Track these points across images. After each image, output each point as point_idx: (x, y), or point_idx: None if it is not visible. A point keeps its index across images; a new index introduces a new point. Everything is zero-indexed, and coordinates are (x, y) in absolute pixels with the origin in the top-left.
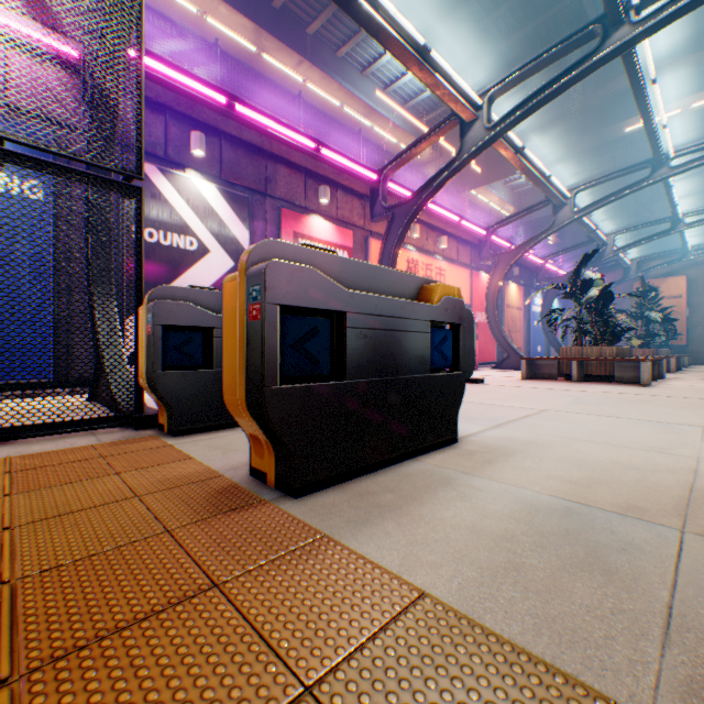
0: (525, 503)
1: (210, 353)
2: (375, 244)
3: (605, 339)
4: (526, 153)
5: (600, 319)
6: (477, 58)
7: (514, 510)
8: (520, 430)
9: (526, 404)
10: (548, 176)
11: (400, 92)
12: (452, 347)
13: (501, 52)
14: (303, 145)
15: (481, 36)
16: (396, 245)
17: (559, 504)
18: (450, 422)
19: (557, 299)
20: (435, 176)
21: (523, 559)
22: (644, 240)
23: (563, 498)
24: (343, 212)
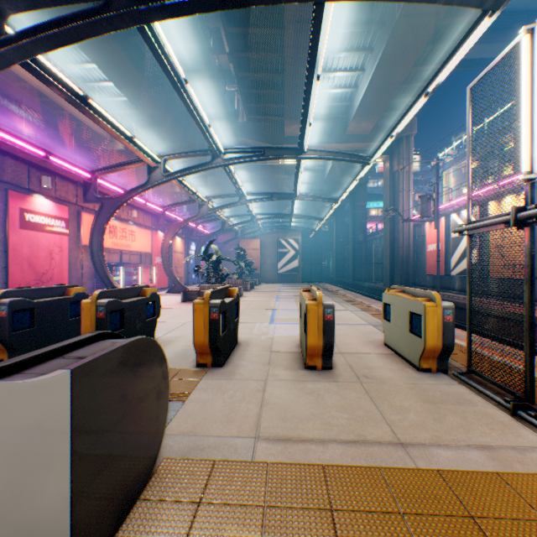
0: (175, 352)
1: (34, 320)
2: (87, 216)
3: (219, 280)
4: (184, 182)
5: (216, 272)
6: (158, 100)
7: (172, 354)
8: (177, 333)
9: (181, 320)
10: (196, 192)
11: (99, 89)
12: (154, 308)
13: (172, 98)
14: (35, 153)
15: (160, 87)
16: (106, 223)
17: (183, 350)
18: (153, 334)
19: (205, 246)
20: (134, 189)
21: (173, 360)
22: (242, 223)
23: (184, 349)
24: (62, 193)
